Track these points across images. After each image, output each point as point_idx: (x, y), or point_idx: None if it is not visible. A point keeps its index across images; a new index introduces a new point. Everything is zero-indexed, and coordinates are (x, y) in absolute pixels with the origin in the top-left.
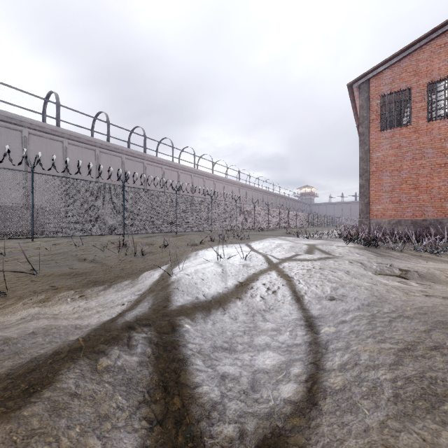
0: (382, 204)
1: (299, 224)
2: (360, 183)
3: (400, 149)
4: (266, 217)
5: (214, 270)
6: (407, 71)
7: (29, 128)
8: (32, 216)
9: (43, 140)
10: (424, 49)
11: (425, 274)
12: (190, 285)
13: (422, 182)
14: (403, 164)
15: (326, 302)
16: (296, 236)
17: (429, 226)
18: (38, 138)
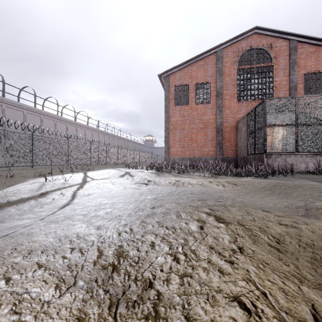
0: (176, 148)
1: (141, 160)
2: (165, 135)
3: (184, 117)
4: (116, 155)
5: (31, 187)
6: (187, 74)
7: None
8: None
9: None
10: (194, 65)
11: (157, 182)
12: (0, 196)
13: (193, 137)
14: (185, 126)
15: (85, 196)
16: (131, 167)
17: (196, 160)
18: None
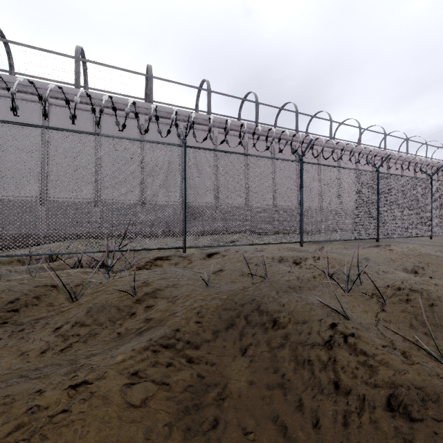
0: None
1: None
2: None
3: None
4: None
5: None
6: None
7: (184, 121)
8: (183, 214)
9: (196, 132)
10: None
11: None
12: None
13: None
14: None
15: None
16: None
17: None
18: (192, 131)
